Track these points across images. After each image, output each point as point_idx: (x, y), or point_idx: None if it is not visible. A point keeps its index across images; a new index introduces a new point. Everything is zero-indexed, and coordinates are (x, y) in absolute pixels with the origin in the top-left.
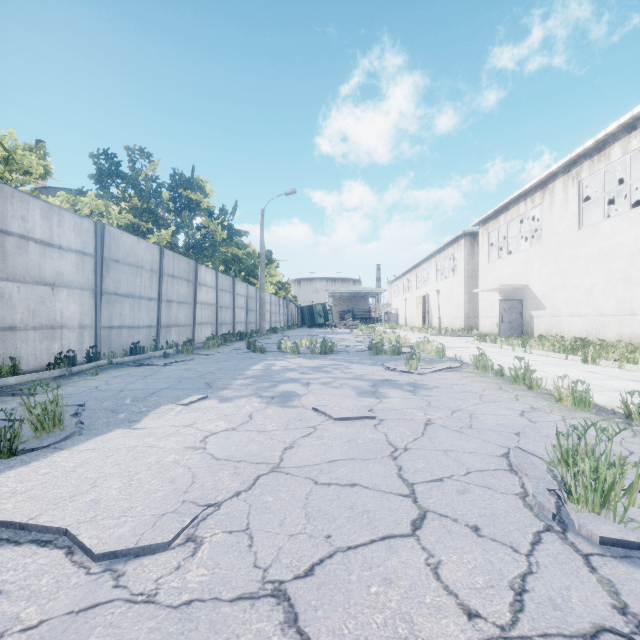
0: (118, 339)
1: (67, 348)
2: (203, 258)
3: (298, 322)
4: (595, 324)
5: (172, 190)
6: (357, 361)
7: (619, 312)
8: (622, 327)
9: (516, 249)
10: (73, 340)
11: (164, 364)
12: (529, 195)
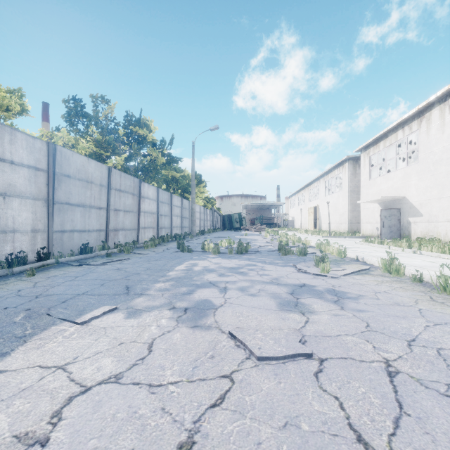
0: (70, 241)
1: (19, 249)
2: (148, 178)
3: (220, 226)
4: None
5: (126, 128)
6: (269, 261)
7: None
8: None
9: (391, 169)
10: (25, 242)
11: (102, 263)
12: (407, 123)
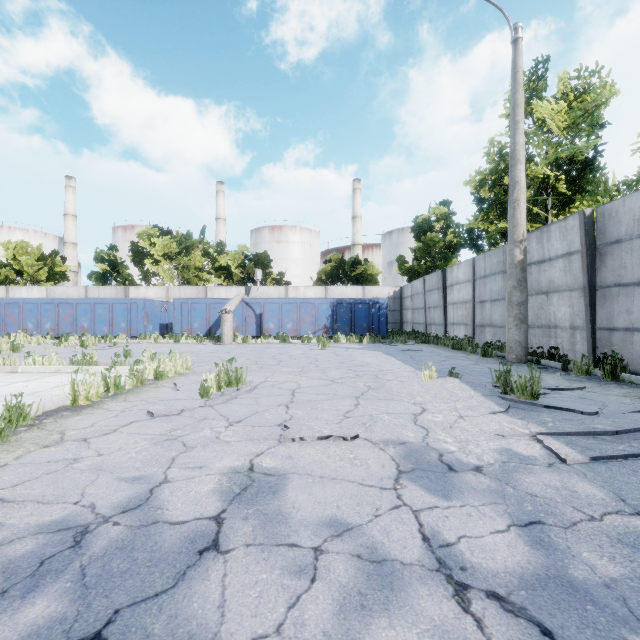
0: None
1: None
2: None
3: None
4: None
5: None
6: None
7: None
8: None
9: None
10: None
11: None
12: None
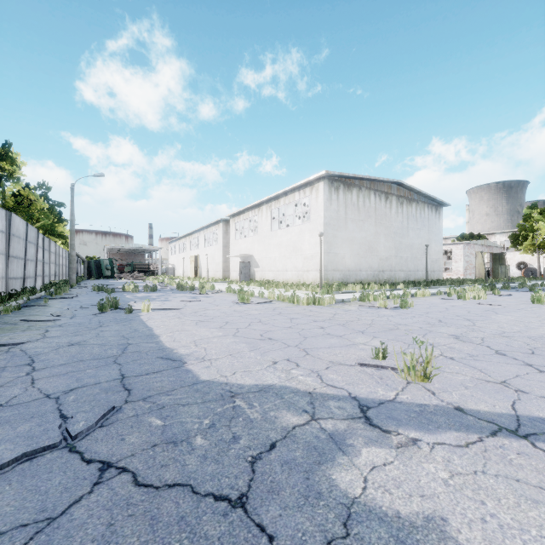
0: (12, 286)
1: None
2: None
3: (85, 274)
4: (276, 275)
5: None
6: (176, 293)
7: (283, 270)
8: (284, 276)
9: (249, 233)
10: (0, 286)
11: (66, 298)
12: (253, 208)
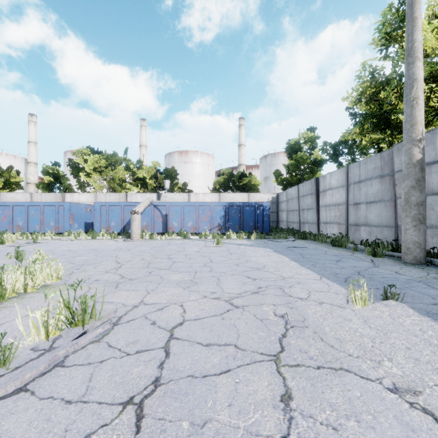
0: None
1: None
2: None
3: None
4: None
5: None
6: None
7: None
8: None
9: None
10: None
11: None
12: None
